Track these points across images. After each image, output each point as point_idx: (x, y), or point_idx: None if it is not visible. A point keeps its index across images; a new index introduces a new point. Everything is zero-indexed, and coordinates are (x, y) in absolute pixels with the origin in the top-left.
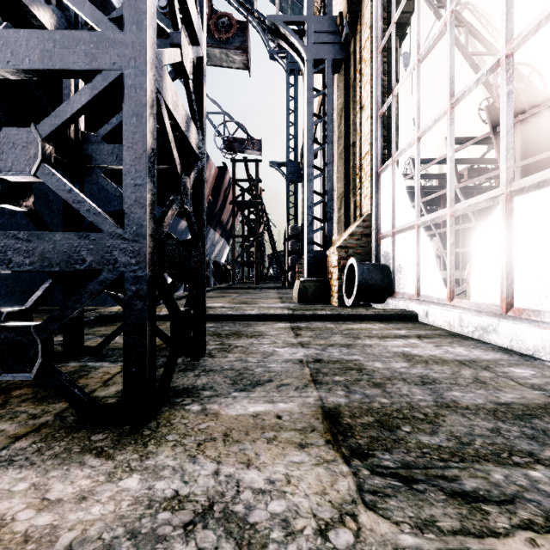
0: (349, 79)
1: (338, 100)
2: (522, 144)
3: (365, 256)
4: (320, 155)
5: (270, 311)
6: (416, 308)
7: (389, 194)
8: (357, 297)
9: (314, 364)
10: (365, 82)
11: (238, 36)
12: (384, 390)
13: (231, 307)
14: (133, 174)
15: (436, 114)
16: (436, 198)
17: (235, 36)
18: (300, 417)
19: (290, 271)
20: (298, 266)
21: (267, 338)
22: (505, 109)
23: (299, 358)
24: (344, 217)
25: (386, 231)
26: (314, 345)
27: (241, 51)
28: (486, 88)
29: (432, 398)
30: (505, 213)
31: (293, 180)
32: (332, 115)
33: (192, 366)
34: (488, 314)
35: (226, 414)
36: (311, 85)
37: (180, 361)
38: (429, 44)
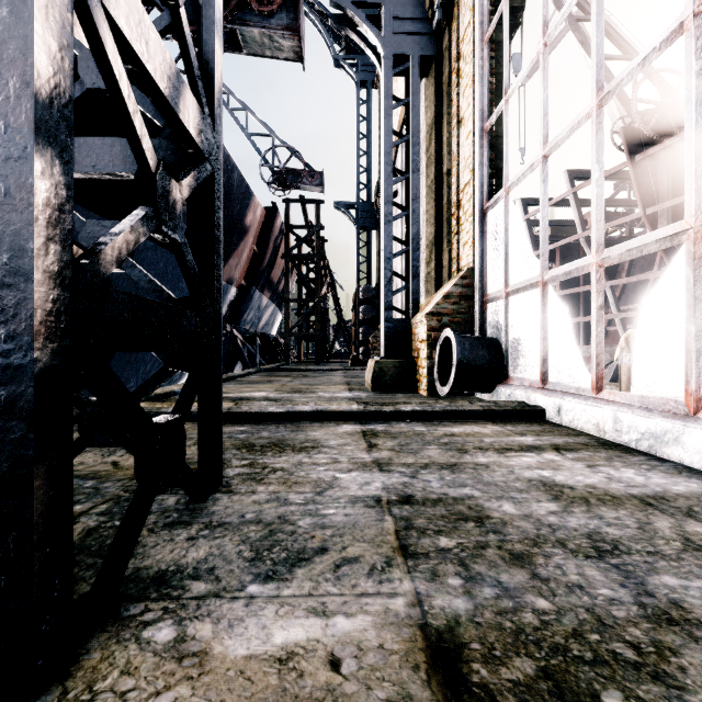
0: (442, 84)
1: (426, 113)
2: (668, 179)
3: (465, 326)
4: (400, 193)
5: (331, 406)
6: (542, 402)
7: (500, 239)
8: (456, 384)
9: (401, 508)
10: (465, 86)
11: (287, 11)
12: (534, 573)
13: (278, 397)
14: (2, 133)
15: (574, 119)
16: (551, 252)
17: (282, 11)
18: (379, 662)
19: (361, 347)
20: (372, 340)
21: (325, 452)
22: (694, 97)
23: (375, 495)
24: (435, 273)
25: (495, 291)
26: (398, 465)
27: (291, 32)
28: (622, 104)
29: (630, 594)
30: (694, 259)
31: (365, 227)
32: (418, 133)
33: (190, 515)
34: (664, 414)
35: (223, 656)
36: (390, 91)
37: (172, 503)
38: (562, 18)
